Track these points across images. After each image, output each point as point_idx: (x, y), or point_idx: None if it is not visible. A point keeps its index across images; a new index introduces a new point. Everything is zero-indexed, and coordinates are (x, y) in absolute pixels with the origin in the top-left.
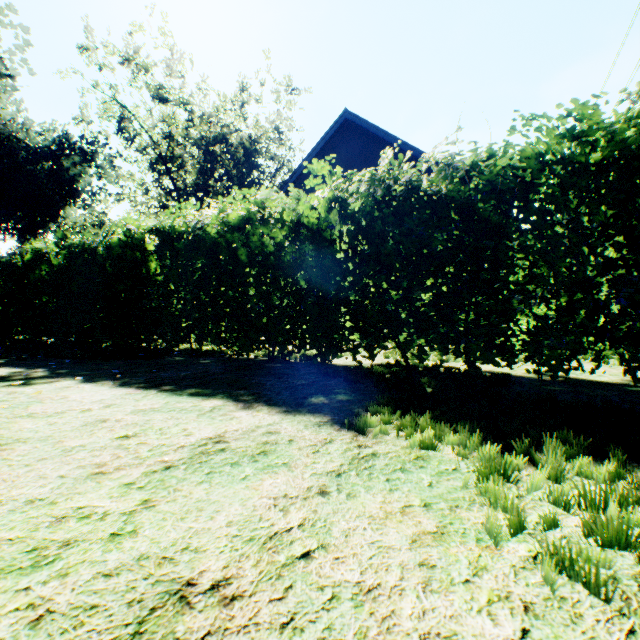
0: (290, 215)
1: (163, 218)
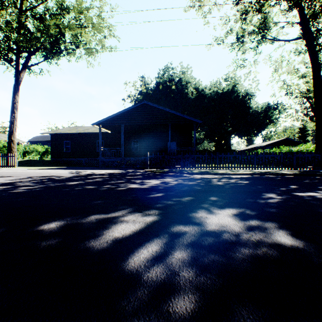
0: None
1: (298, 147)
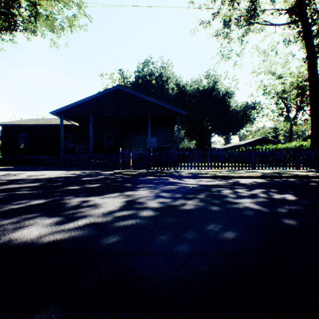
0: (307, 144)
1: (285, 144)
